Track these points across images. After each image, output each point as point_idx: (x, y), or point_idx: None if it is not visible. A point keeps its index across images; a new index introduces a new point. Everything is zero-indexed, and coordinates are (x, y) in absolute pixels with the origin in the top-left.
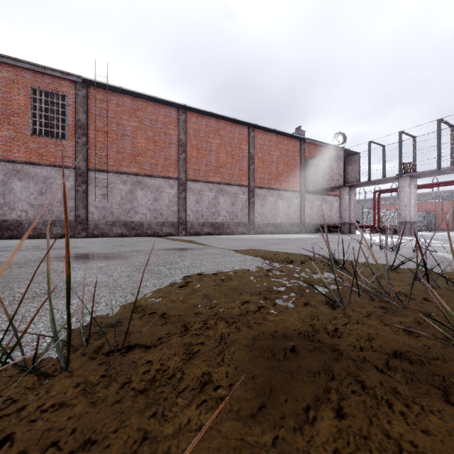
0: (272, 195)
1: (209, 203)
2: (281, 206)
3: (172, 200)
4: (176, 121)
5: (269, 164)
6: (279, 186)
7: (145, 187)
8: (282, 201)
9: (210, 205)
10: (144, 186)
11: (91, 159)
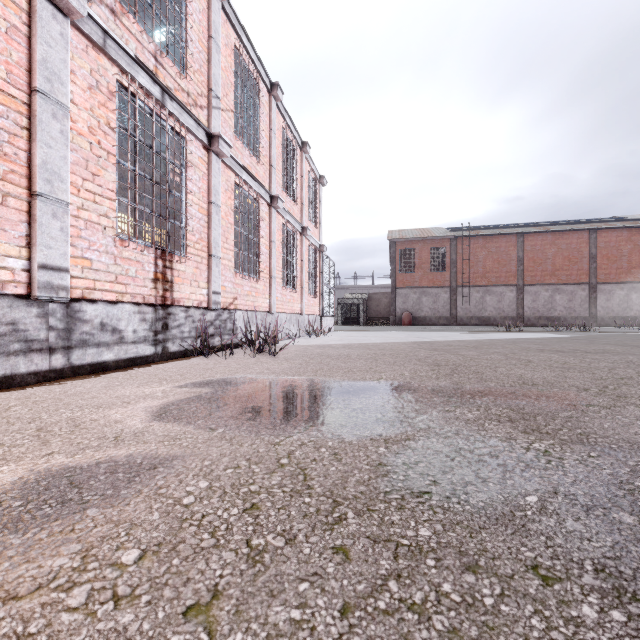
0: (621, 289)
1: (545, 301)
2: (635, 299)
3: (511, 301)
4: (515, 244)
5: (618, 259)
6: (633, 279)
7: (492, 293)
8: (637, 294)
9: (545, 302)
10: (491, 293)
11: (458, 280)
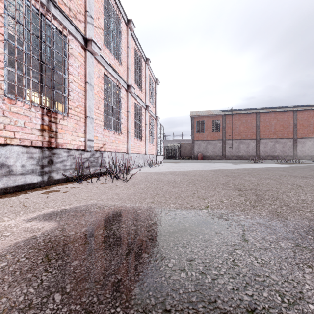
0: (309, 141)
1: (270, 147)
2: None
3: (253, 147)
4: (255, 118)
5: (308, 126)
6: None
7: (243, 143)
8: None
9: (271, 148)
10: (243, 143)
11: (226, 136)
